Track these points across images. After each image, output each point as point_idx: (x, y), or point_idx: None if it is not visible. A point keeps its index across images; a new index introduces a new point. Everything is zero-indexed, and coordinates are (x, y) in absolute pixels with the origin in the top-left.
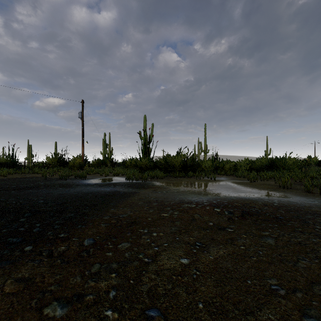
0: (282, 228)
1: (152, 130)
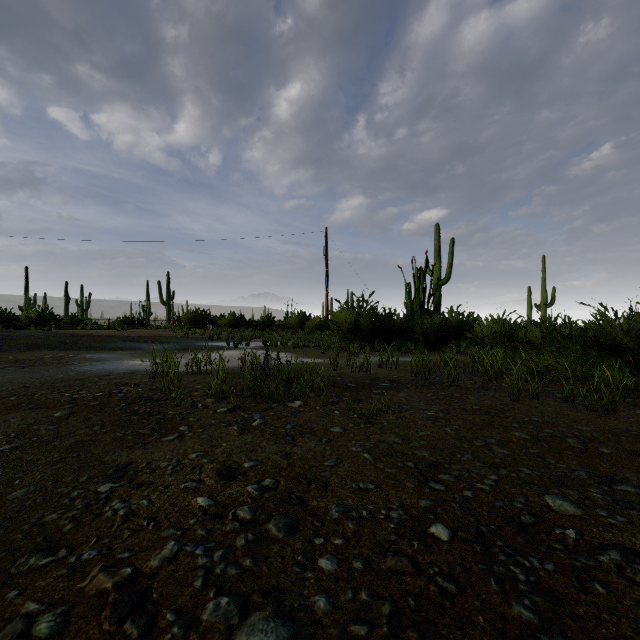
0: None
1: (450, 254)
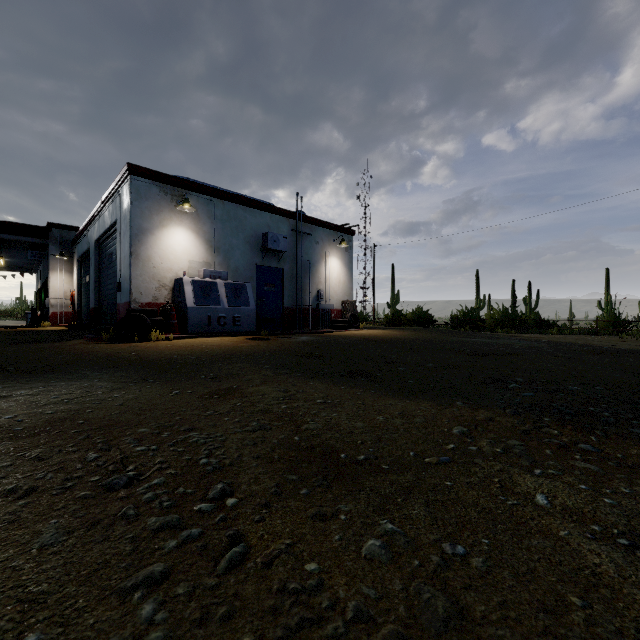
0: None
1: None
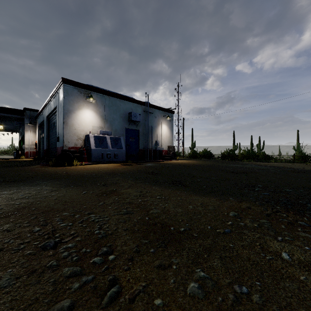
0: None
1: None
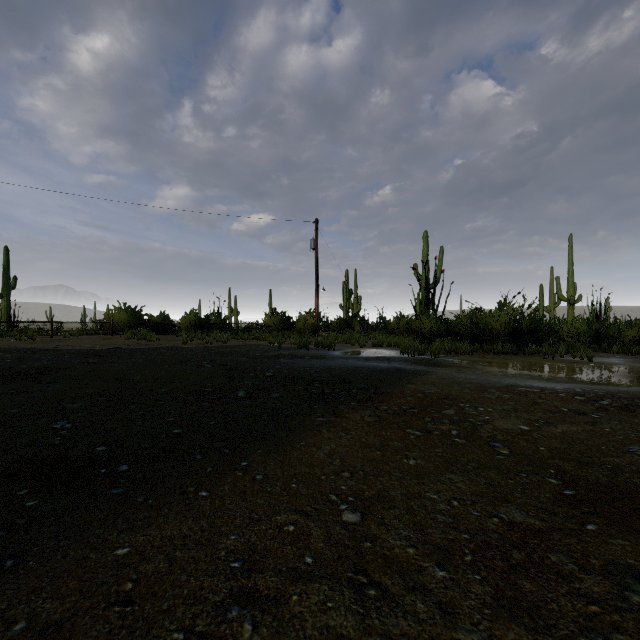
0: None
1: (441, 260)
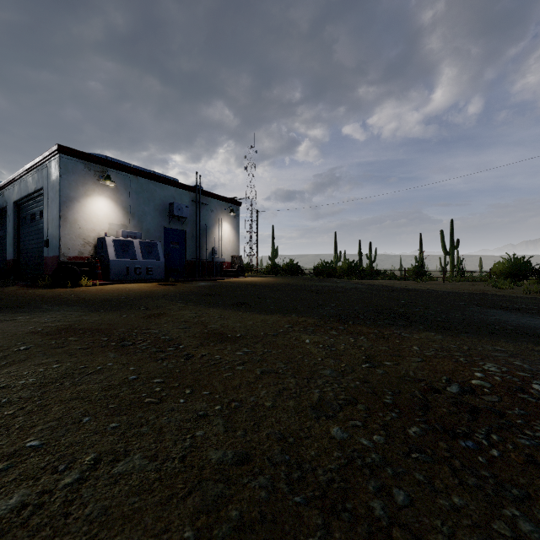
0: (368, 396)
1: None
